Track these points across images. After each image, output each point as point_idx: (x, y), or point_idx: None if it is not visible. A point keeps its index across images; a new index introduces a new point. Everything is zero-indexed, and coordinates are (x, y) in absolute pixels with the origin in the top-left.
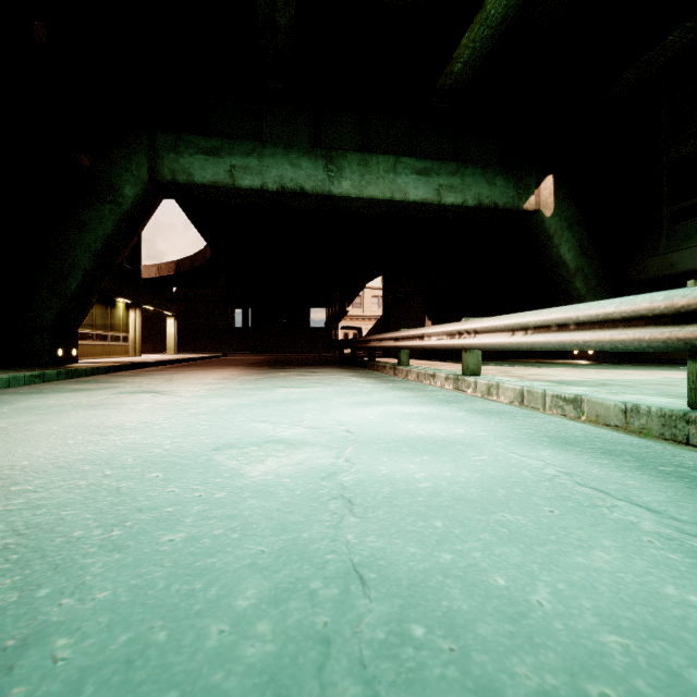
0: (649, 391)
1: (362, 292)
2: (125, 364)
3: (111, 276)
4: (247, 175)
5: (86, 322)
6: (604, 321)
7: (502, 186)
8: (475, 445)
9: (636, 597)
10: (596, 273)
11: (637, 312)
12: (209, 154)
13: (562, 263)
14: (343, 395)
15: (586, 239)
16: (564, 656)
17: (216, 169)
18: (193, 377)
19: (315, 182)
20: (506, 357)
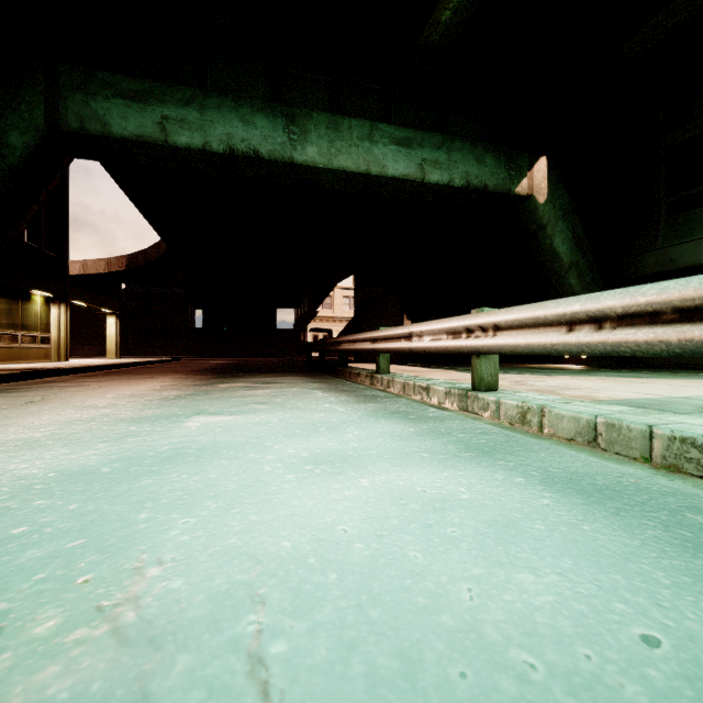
0: None
1: (332, 292)
2: (16, 372)
3: None
4: (184, 130)
5: None
6: None
7: (492, 166)
8: None
9: None
10: (590, 269)
11: None
12: (132, 98)
13: (555, 256)
14: (294, 435)
15: (581, 230)
16: None
17: (141, 119)
18: (86, 393)
19: (273, 145)
20: None
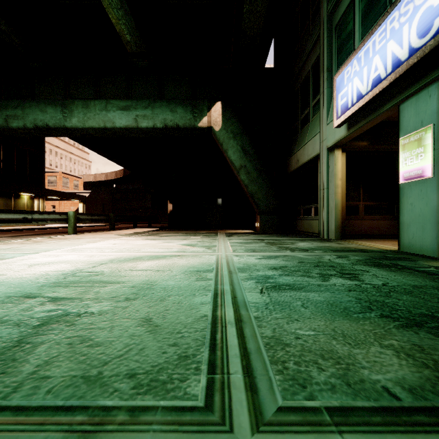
0: None
1: None
2: None
3: None
4: (15, 120)
5: None
6: None
7: (182, 112)
8: None
9: None
10: (256, 169)
11: None
12: None
13: (231, 162)
14: None
15: (248, 144)
16: None
17: None
18: None
19: (55, 121)
20: (230, 228)
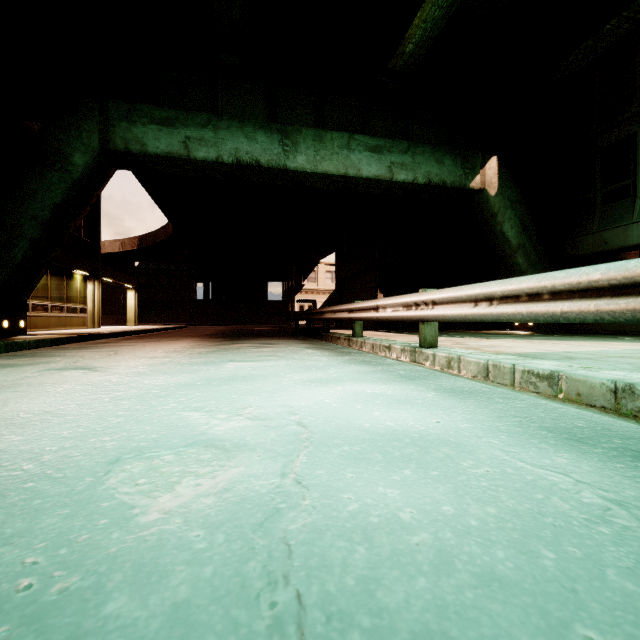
0: (624, 365)
1: (316, 267)
2: (76, 336)
3: (62, 246)
4: (202, 147)
5: (40, 294)
6: (587, 290)
7: (450, 165)
8: (465, 447)
9: None
10: (536, 250)
11: (631, 278)
12: (163, 124)
13: (505, 239)
14: (297, 371)
15: (527, 217)
16: None
17: (170, 139)
18: (141, 349)
19: (270, 156)
20: (452, 328)
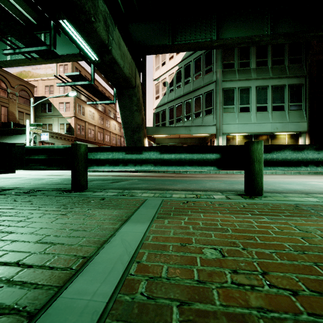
0: None
1: None
2: None
3: None
4: None
5: None
6: None
7: None
8: None
9: (294, 186)
10: None
11: None
12: None
13: None
14: None
15: None
16: (284, 185)
17: None
18: None
19: None
20: None
